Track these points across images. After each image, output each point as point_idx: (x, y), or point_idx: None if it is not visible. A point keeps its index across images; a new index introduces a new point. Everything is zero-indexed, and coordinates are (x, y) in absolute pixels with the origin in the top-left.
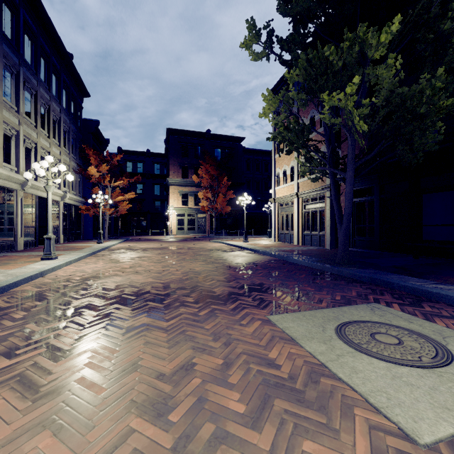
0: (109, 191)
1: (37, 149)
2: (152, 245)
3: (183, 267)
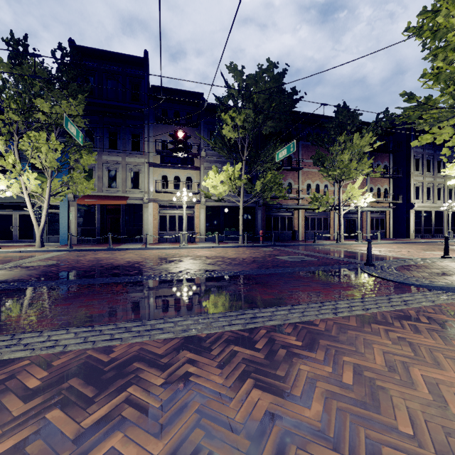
0: None
1: None
2: None
3: None
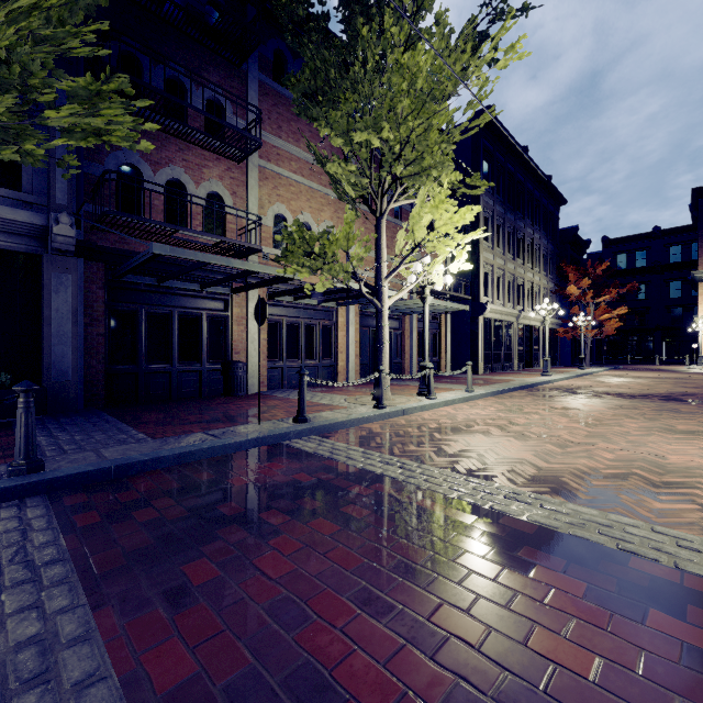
0: (591, 308)
1: (524, 283)
2: (651, 374)
3: (671, 390)
